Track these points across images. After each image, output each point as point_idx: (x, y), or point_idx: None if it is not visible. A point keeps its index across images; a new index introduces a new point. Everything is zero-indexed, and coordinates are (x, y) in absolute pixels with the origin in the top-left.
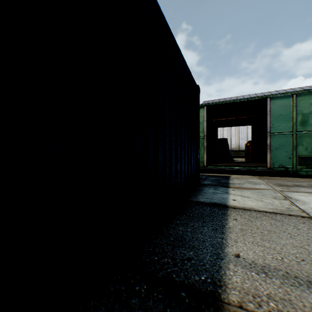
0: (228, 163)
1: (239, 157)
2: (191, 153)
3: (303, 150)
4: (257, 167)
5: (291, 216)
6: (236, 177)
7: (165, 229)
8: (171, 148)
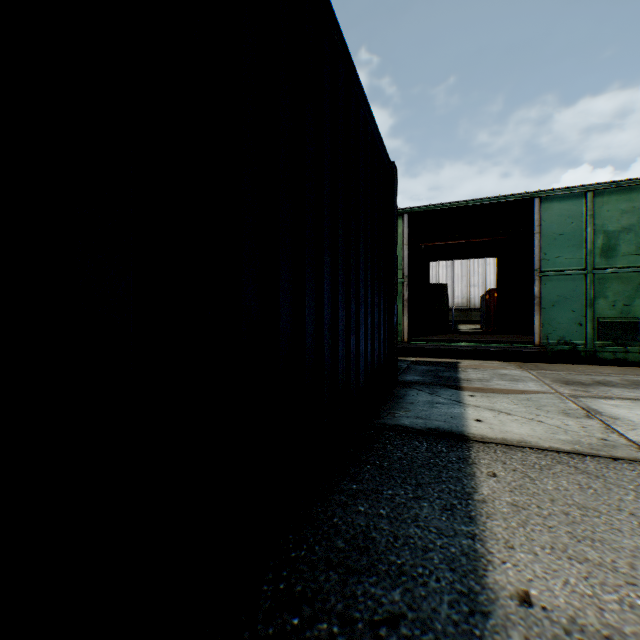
0: (452, 334)
1: (470, 323)
2: (380, 313)
3: (608, 309)
4: (514, 343)
5: (618, 461)
6: (471, 364)
7: (320, 511)
8: (335, 301)
